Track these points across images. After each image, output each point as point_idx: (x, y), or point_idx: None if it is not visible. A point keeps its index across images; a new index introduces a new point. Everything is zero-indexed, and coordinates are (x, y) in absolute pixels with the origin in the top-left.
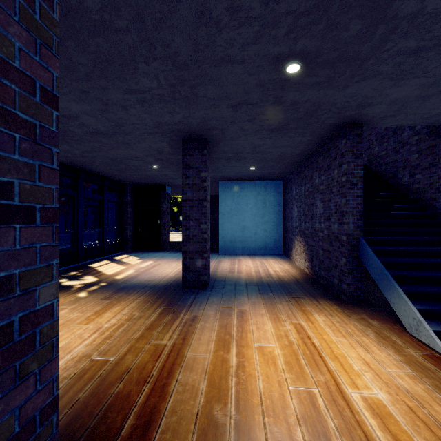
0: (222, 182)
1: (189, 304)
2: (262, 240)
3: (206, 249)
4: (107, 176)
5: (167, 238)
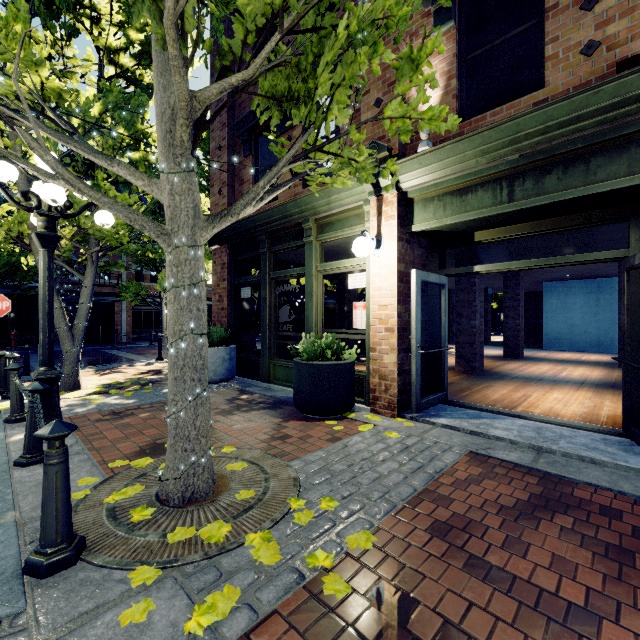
0: (546, 283)
1: (507, 360)
2: (594, 339)
3: (519, 335)
4: None
5: (488, 334)
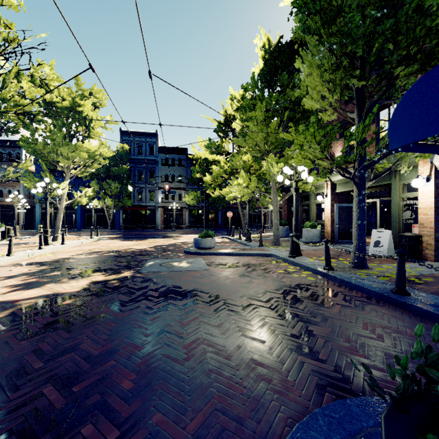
0: None
1: None
2: None
3: None
4: None
5: None
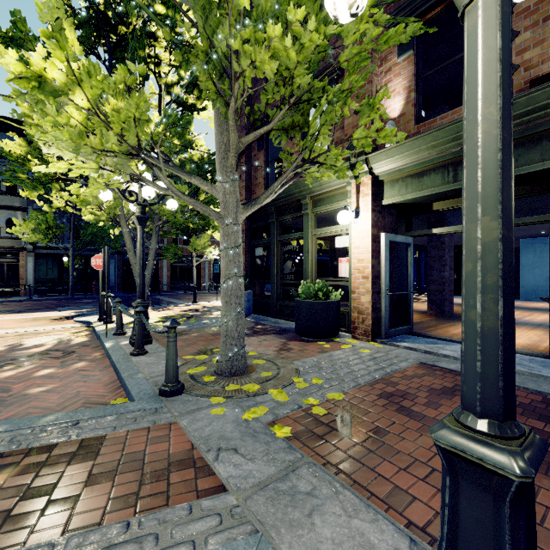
0: (523, 239)
1: None
2: None
3: None
4: (422, 244)
5: None
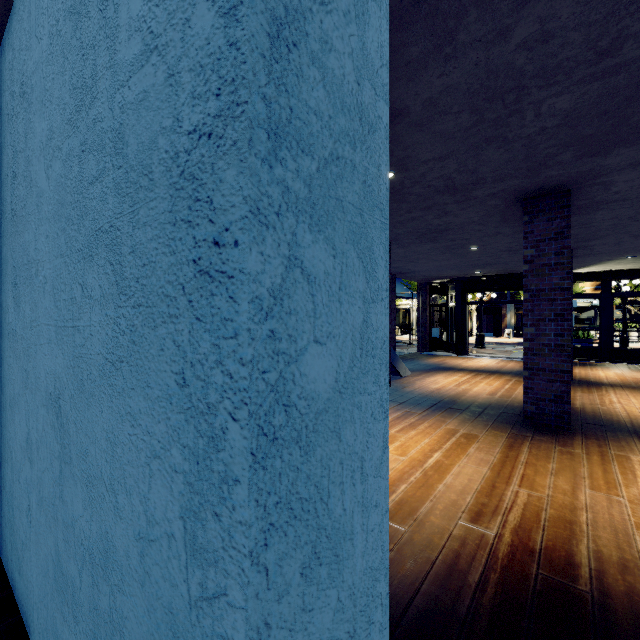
0: None
1: None
2: None
3: None
4: None
5: None
